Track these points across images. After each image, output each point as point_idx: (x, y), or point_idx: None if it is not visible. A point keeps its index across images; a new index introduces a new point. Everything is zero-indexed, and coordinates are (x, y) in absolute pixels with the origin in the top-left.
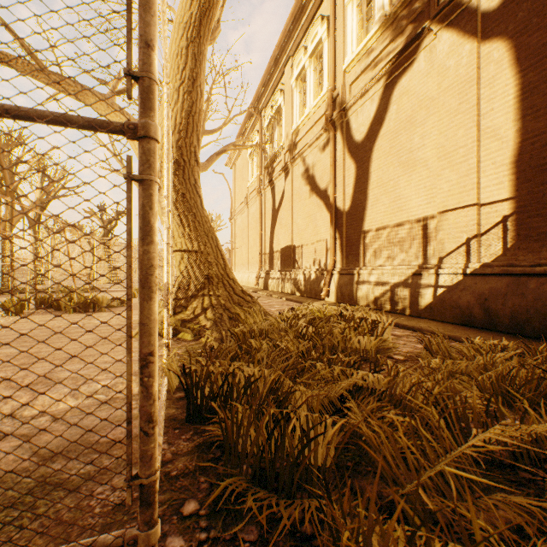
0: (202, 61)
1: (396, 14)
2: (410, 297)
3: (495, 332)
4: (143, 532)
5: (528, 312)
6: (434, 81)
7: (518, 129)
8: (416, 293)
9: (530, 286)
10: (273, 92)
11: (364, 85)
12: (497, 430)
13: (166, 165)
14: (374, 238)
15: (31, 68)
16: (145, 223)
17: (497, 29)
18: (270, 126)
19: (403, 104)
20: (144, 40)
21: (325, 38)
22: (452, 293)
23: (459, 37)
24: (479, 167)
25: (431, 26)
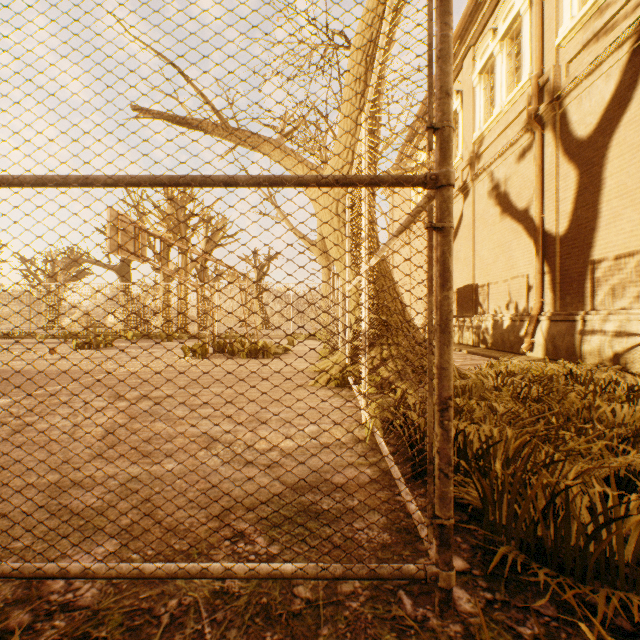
0: (381, 82)
1: None
2: None
3: None
4: (443, 571)
5: None
6: None
7: None
8: None
9: None
10: None
11: (594, 59)
12: None
13: (364, 205)
14: (611, 270)
15: (218, 129)
16: (445, 269)
17: None
18: None
19: None
20: (444, 91)
21: (525, 9)
22: None
23: None
24: None
25: None
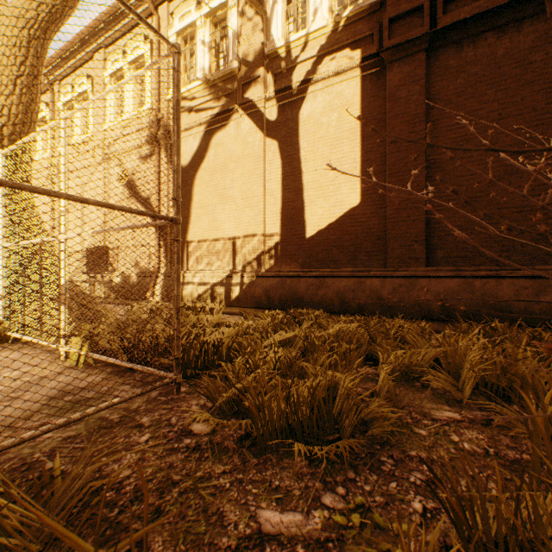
0: (45, 60)
1: (214, 82)
2: (226, 292)
3: (273, 310)
4: (179, 375)
5: (287, 297)
6: (240, 146)
7: (282, 195)
8: (230, 290)
9: (287, 283)
10: (75, 70)
11: (189, 124)
12: (278, 336)
13: (64, 185)
14: (197, 248)
15: None
16: (179, 256)
17: (273, 133)
18: (69, 106)
19: (220, 152)
20: (179, 186)
21: (148, 57)
22: (251, 288)
23: (255, 126)
24: (265, 212)
25: (238, 109)
